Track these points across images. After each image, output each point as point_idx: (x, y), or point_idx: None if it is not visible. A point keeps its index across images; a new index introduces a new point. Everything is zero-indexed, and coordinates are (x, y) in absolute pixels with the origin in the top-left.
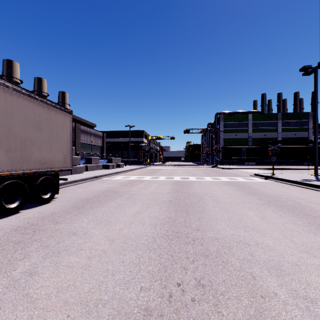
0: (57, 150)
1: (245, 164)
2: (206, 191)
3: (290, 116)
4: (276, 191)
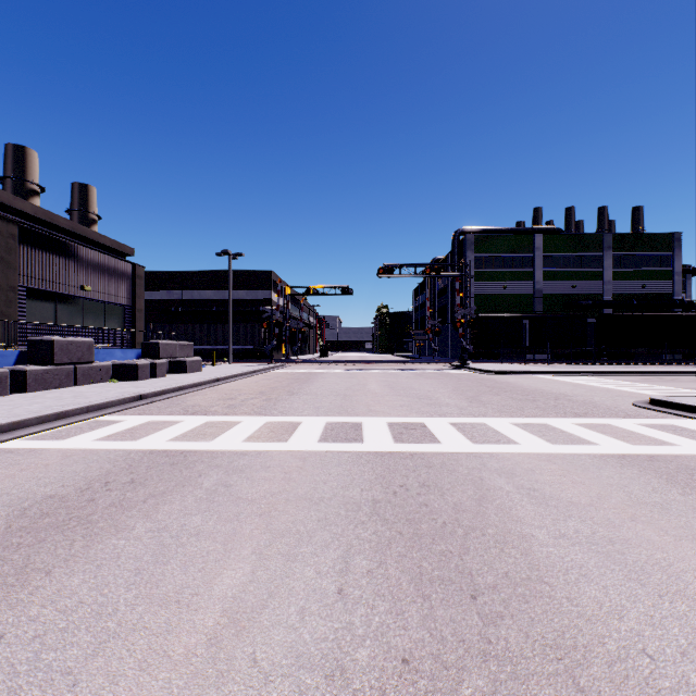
0: None
1: (526, 358)
2: None
3: (632, 241)
4: None
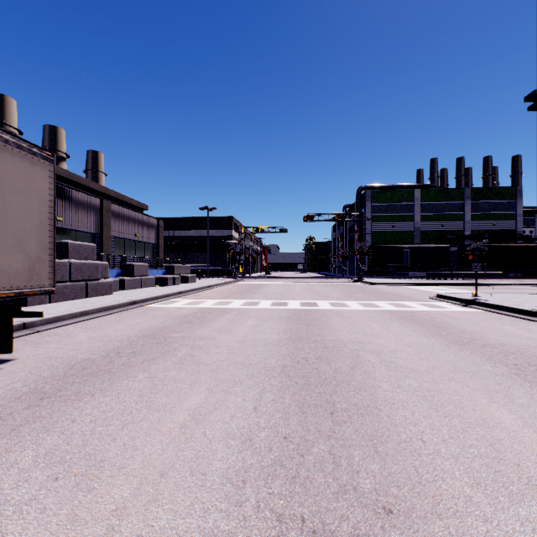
0: (5, 245)
1: (408, 275)
2: (361, 336)
3: (486, 193)
4: (509, 337)
